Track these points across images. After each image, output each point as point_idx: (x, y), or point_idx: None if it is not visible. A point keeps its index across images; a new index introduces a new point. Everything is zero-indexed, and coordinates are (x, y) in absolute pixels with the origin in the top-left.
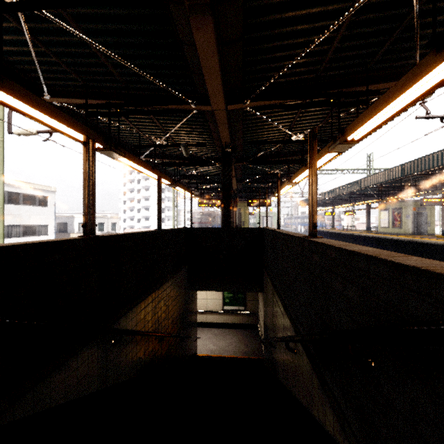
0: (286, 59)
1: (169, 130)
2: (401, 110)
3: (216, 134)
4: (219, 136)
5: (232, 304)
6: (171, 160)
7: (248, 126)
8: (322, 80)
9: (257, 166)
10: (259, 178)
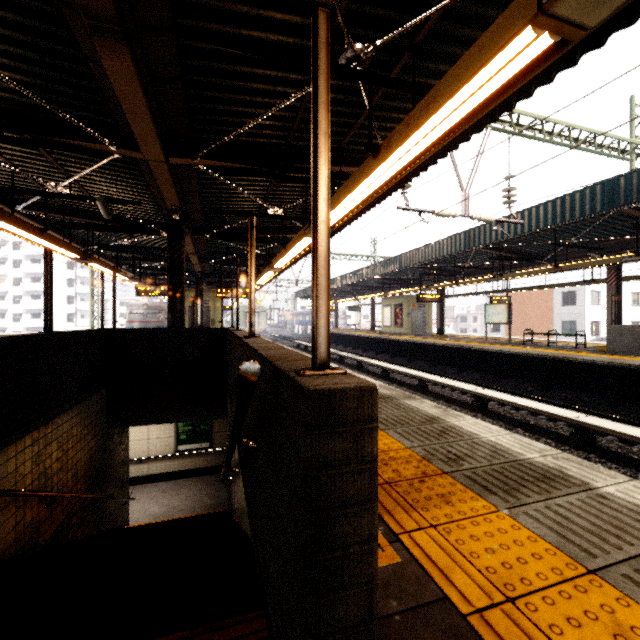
0: (247, 116)
1: (75, 173)
2: (362, 203)
3: (158, 191)
4: (161, 195)
5: (191, 441)
6: (80, 219)
7: (207, 187)
8: (294, 150)
9: (228, 241)
10: (233, 258)
